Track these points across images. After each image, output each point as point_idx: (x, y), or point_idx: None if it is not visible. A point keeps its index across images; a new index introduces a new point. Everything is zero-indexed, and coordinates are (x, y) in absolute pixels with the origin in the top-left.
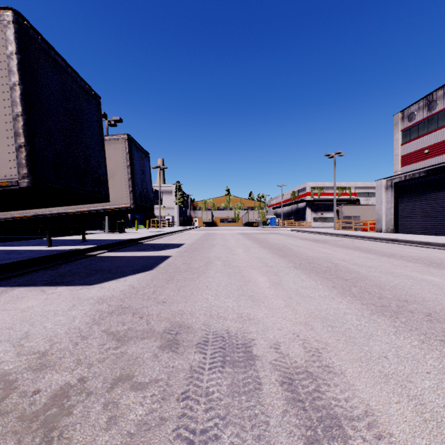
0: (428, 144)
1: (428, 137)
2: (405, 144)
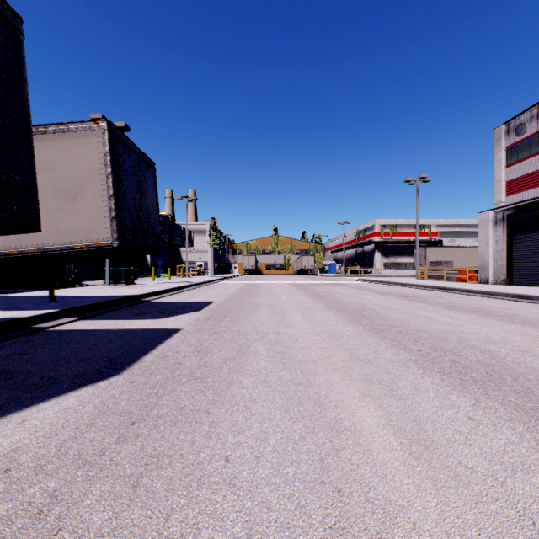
0: None
1: None
2: (511, 166)
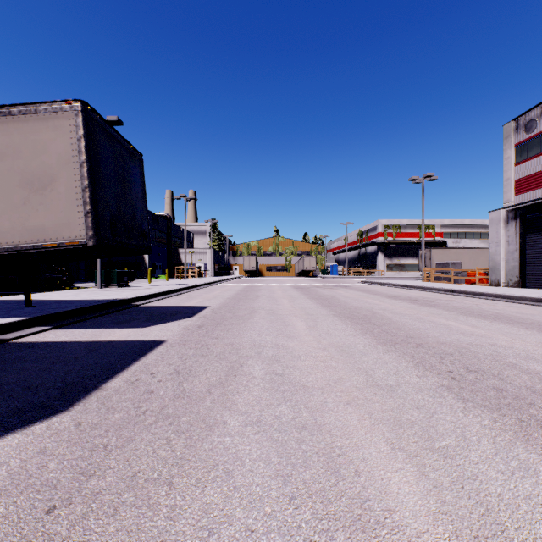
0: None
1: None
2: (520, 164)
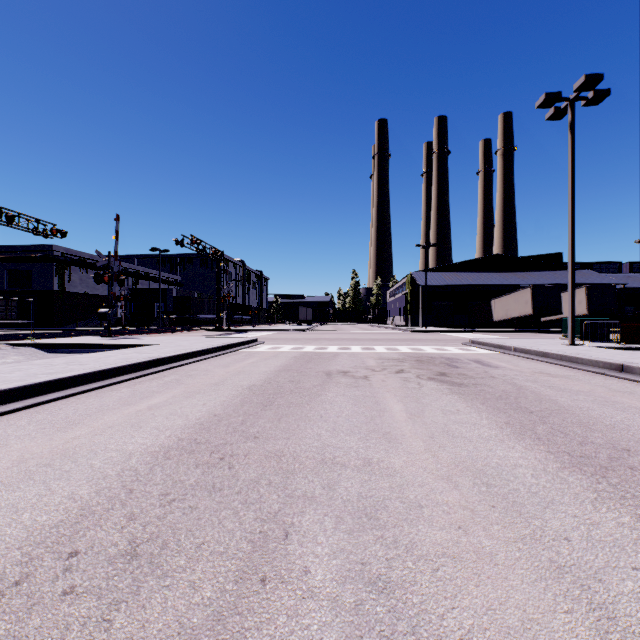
0: None
1: None
2: None
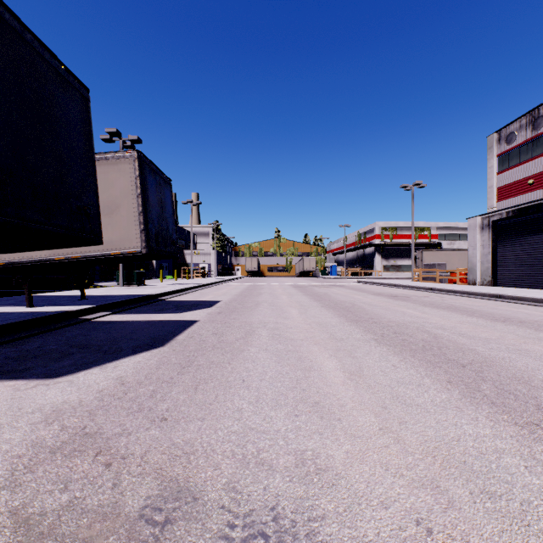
0: (533, 172)
1: (533, 163)
2: (502, 172)
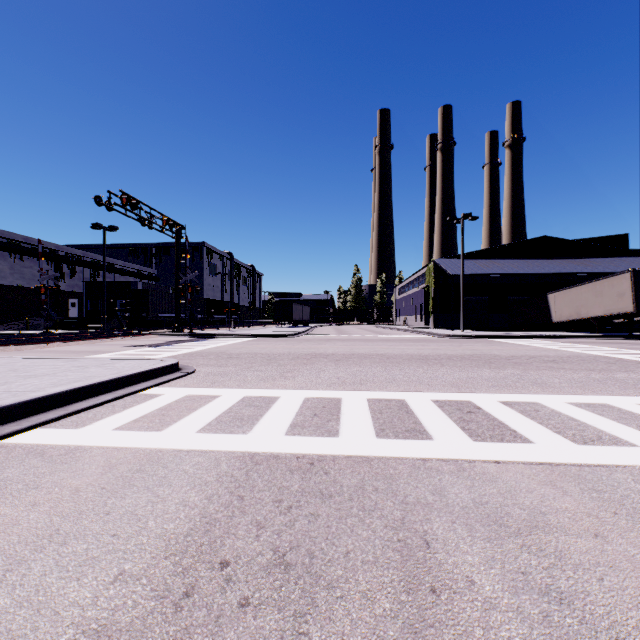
0: None
1: None
2: None
